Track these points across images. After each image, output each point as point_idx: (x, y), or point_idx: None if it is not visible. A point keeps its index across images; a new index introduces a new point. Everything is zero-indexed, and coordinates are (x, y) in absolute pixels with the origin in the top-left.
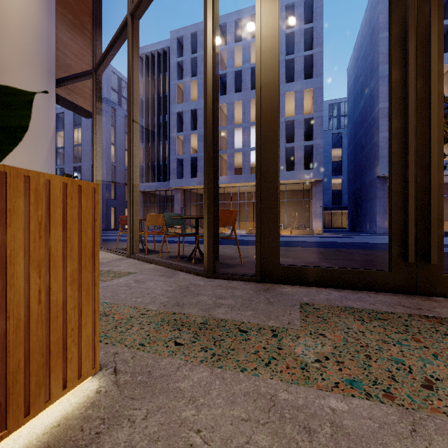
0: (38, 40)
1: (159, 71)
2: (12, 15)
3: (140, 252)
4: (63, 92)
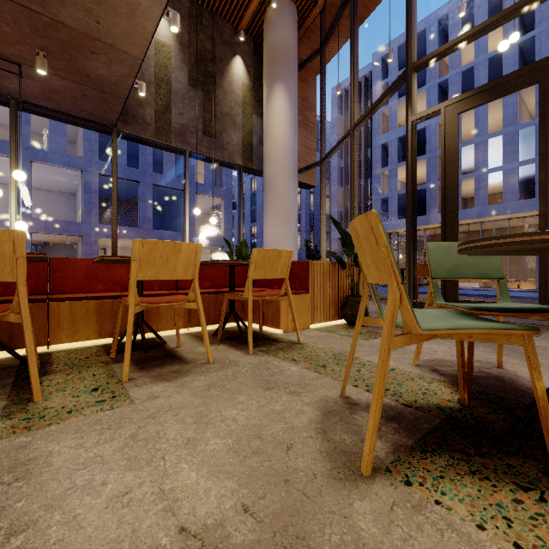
0: (290, 155)
1: (360, 102)
2: (279, 146)
3: None
4: None
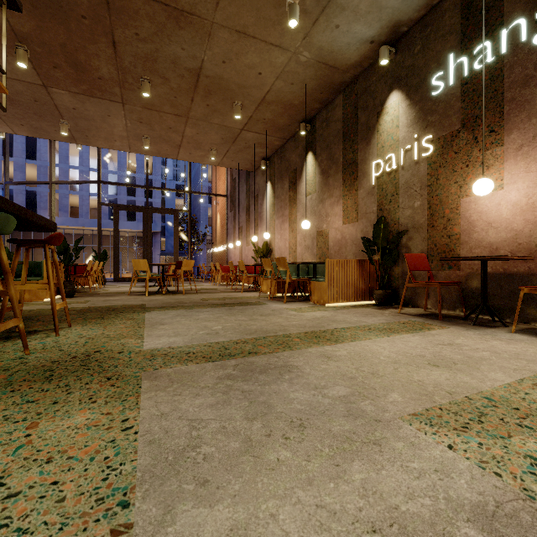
0: None
1: None
2: None
3: None
4: None
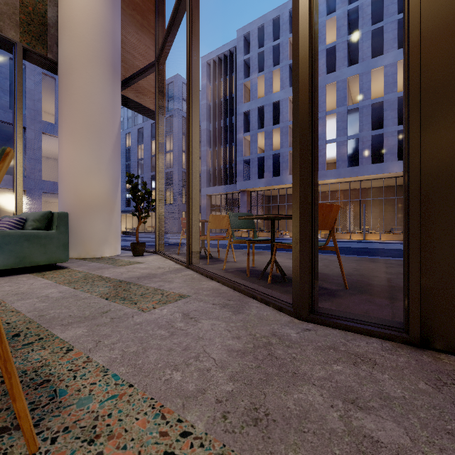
0: (102, 35)
1: (226, 73)
2: (79, 13)
3: (202, 260)
4: (131, 95)
